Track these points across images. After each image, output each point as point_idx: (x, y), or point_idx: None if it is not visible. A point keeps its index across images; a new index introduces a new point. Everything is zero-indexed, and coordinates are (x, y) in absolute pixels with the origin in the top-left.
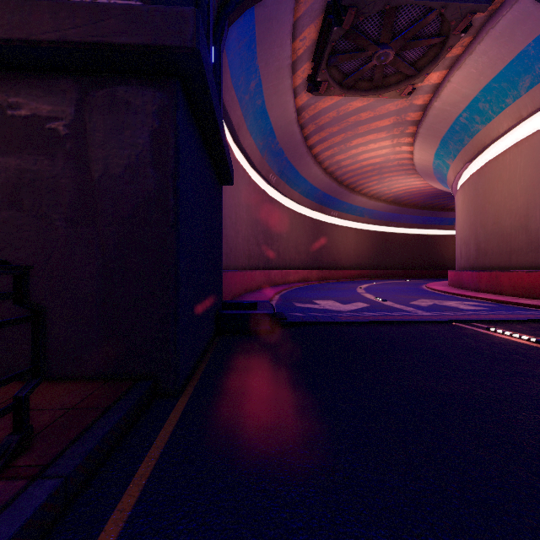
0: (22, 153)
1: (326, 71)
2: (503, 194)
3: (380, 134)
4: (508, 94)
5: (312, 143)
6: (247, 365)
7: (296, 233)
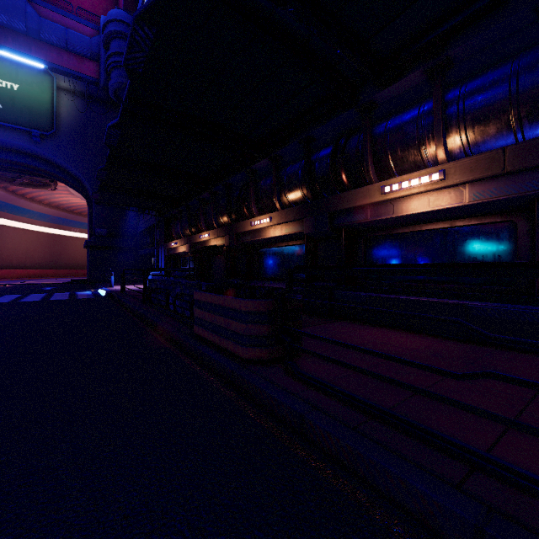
0: None
1: None
2: None
3: (70, 195)
4: None
5: (22, 193)
6: None
7: (27, 244)
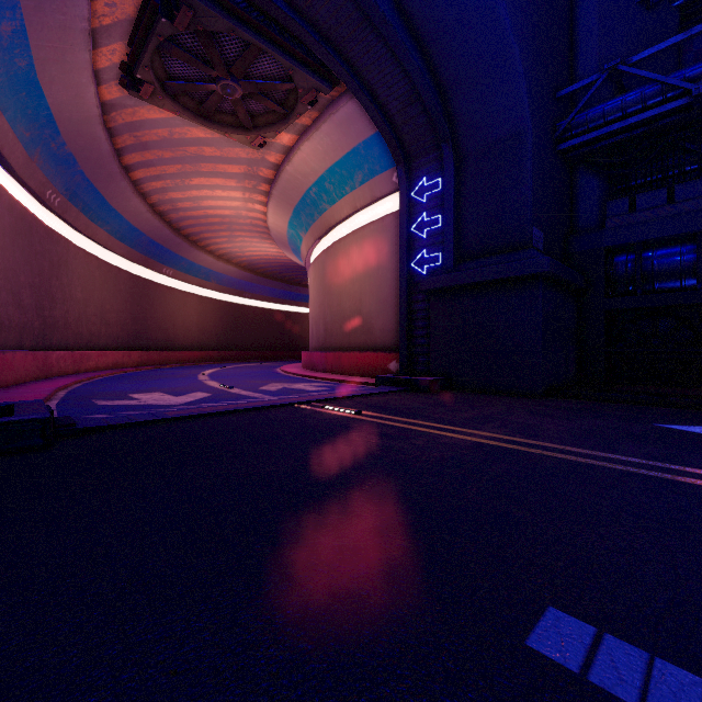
0: None
1: (152, 70)
2: (344, 277)
3: (230, 181)
4: (347, 183)
5: (130, 162)
6: None
7: (102, 293)
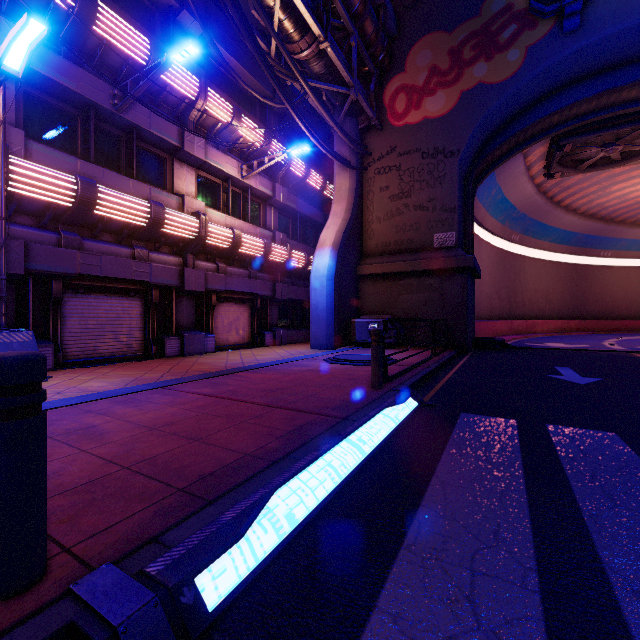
0: (427, 292)
1: (558, 166)
2: None
3: None
4: None
5: (559, 198)
6: (488, 352)
7: (546, 282)
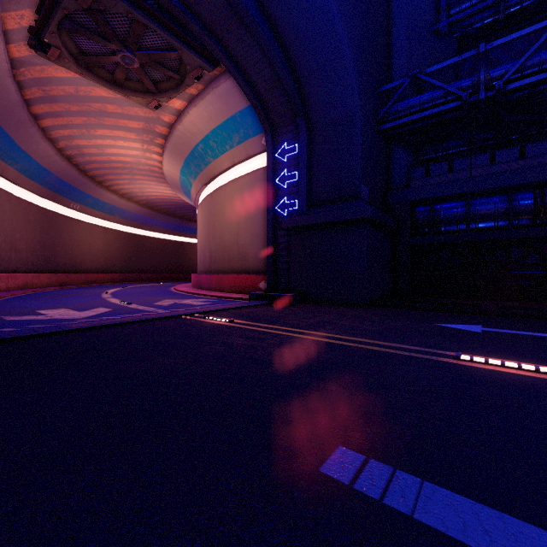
0: None
1: (58, 36)
2: (225, 216)
3: (130, 134)
4: (227, 142)
5: (39, 111)
6: None
7: (12, 223)
